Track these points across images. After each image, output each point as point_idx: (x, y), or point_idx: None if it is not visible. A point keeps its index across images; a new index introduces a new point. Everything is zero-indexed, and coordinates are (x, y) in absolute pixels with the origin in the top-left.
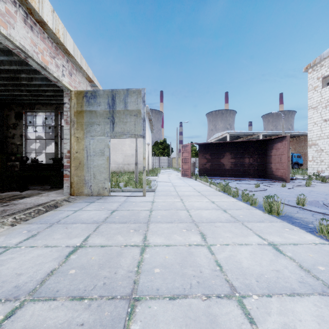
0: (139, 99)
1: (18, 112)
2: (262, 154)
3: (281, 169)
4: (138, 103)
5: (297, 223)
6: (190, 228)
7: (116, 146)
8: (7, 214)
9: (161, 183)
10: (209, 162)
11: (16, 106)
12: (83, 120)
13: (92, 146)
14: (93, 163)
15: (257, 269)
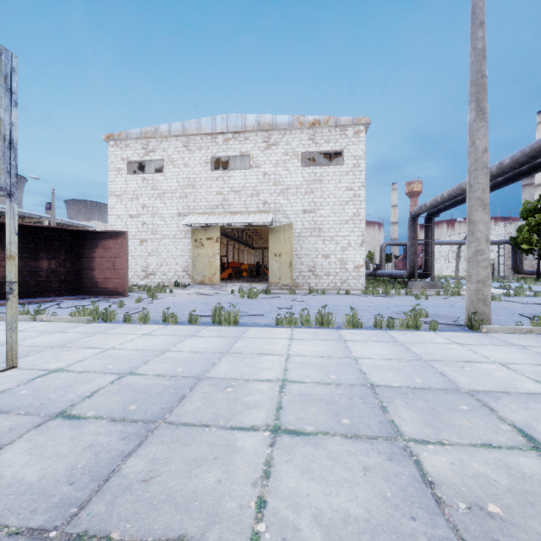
0: None
1: None
2: (75, 255)
3: (116, 279)
4: None
5: (256, 325)
6: (243, 357)
7: None
8: None
9: None
10: None
11: None
12: None
13: None
14: None
15: (325, 349)
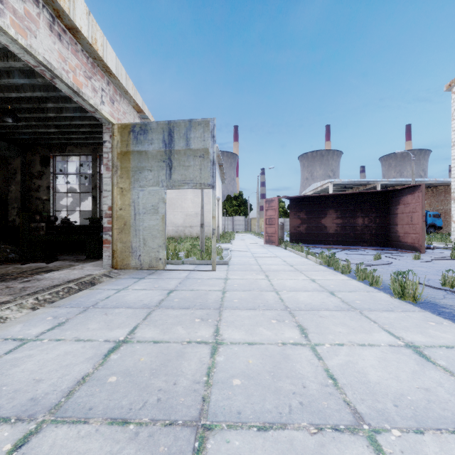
0: (206, 133)
1: (45, 157)
2: (383, 212)
3: (413, 234)
4: (204, 138)
5: (447, 314)
6: (282, 318)
7: (174, 201)
8: (27, 293)
9: (237, 252)
10: (305, 223)
11: (42, 148)
12: (129, 164)
13: (141, 200)
14: (143, 224)
15: (393, 385)
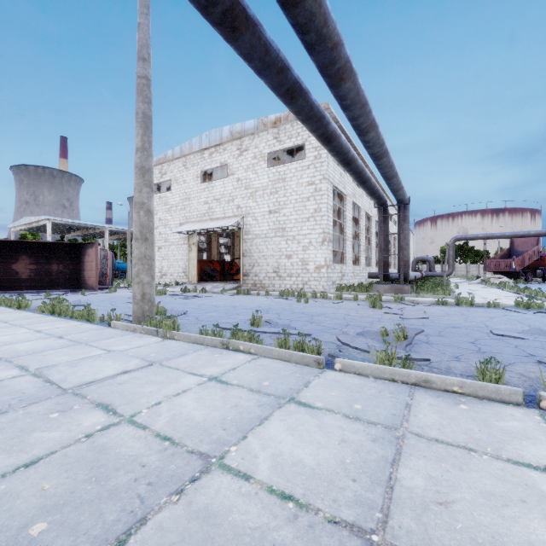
0: None
1: None
2: (77, 260)
3: (92, 278)
4: None
5: (34, 311)
6: None
7: None
8: None
9: None
10: None
11: None
12: None
13: None
14: None
15: None
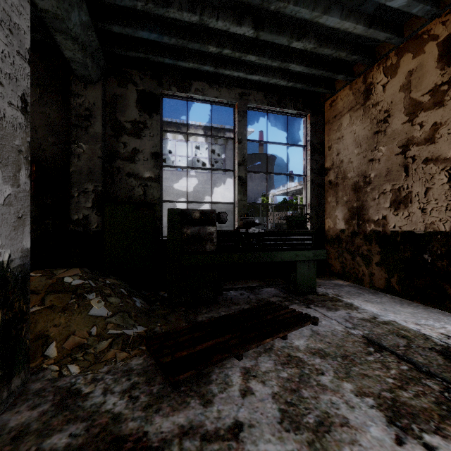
0: None
1: (147, 93)
2: None
3: None
4: None
5: None
6: None
7: (200, 195)
8: None
9: None
10: None
11: (141, 76)
12: None
13: None
14: None
15: None
